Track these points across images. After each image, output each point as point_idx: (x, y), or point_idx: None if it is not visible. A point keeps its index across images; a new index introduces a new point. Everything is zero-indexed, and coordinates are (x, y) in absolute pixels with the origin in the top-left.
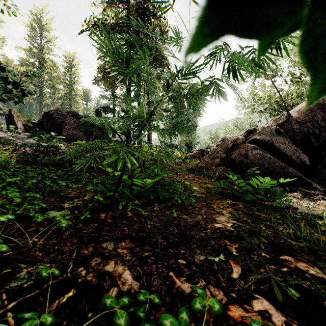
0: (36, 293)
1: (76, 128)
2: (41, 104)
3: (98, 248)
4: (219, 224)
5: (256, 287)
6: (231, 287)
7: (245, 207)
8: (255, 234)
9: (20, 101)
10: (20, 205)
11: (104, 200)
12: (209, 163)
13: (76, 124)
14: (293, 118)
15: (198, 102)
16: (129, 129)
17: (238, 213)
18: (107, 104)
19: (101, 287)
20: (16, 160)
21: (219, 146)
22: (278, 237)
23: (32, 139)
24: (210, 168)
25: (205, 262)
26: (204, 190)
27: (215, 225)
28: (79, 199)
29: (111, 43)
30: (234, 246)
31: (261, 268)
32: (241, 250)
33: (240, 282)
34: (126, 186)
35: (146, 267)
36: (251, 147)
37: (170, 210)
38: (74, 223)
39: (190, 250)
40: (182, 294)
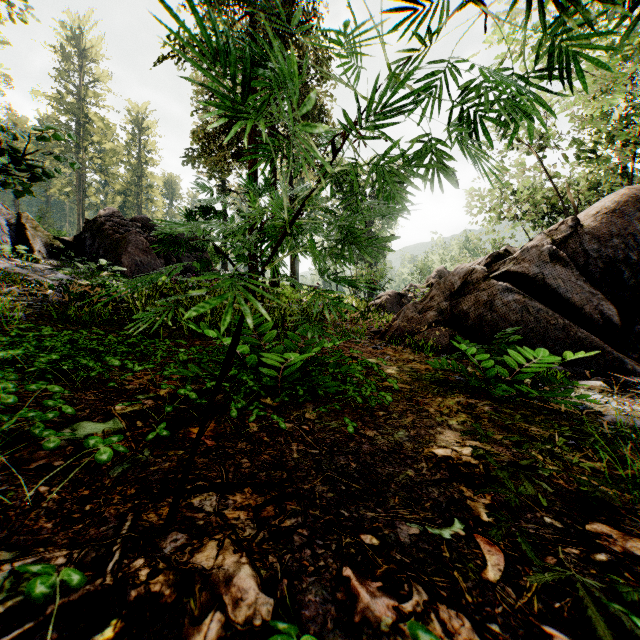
0: (27, 630)
1: (149, 251)
2: (80, 205)
3: (181, 509)
4: (446, 451)
5: (545, 603)
6: (487, 606)
7: (496, 410)
8: (524, 471)
9: (27, 191)
10: (20, 408)
11: (199, 398)
12: (415, 320)
13: (150, 242)
14: (584, 229)
15: (399, 189)
16: (252, 248)
17: (482, 425)
18: (209, 200)
19: (183, 612)
20: (25, 313)
21: (436, 287)
22: (578, 480)
23: (62, 272)
24: (417, 330)
25: (421, 540)
26: (406, 376)
27: (436, 453)
28: (147, 395)
29: (206, 31)
30: (482, 500)
31: (547, 555)
32: (498, 510)
33: (505, 593)
34: (246, 367)
35: (289, 556)
36: (501, 289)
37: (340, 419)
38: (133, 449)
39: (387, 512)
40: (374, 627)
